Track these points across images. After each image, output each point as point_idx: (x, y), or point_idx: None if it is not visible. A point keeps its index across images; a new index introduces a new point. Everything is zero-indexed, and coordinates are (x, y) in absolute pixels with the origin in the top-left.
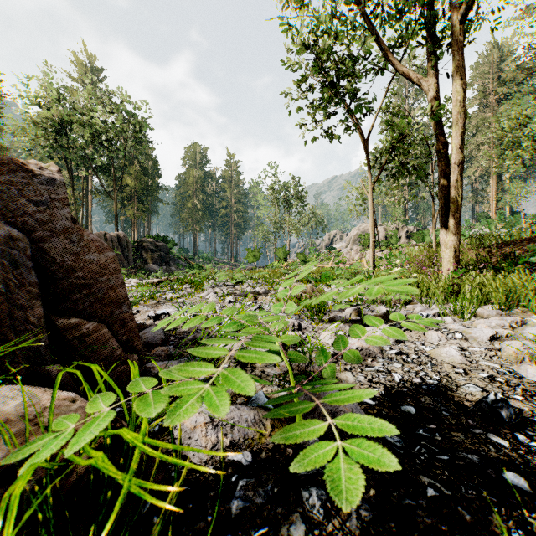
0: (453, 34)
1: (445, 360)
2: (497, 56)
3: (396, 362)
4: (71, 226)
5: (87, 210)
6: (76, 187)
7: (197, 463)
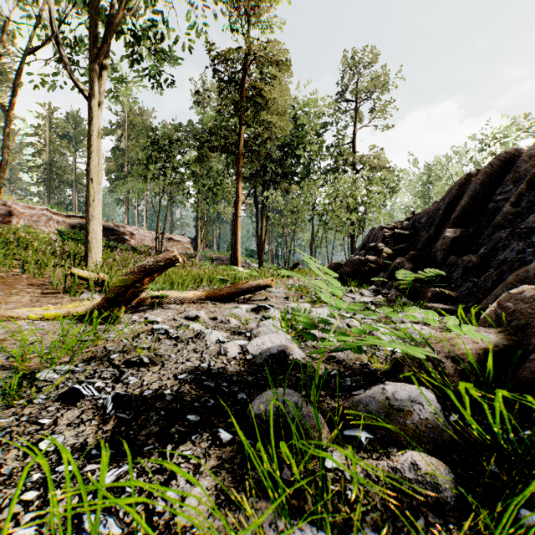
0: None
1: None
2: None
3: None
4: None
5: None
6: None
7: None
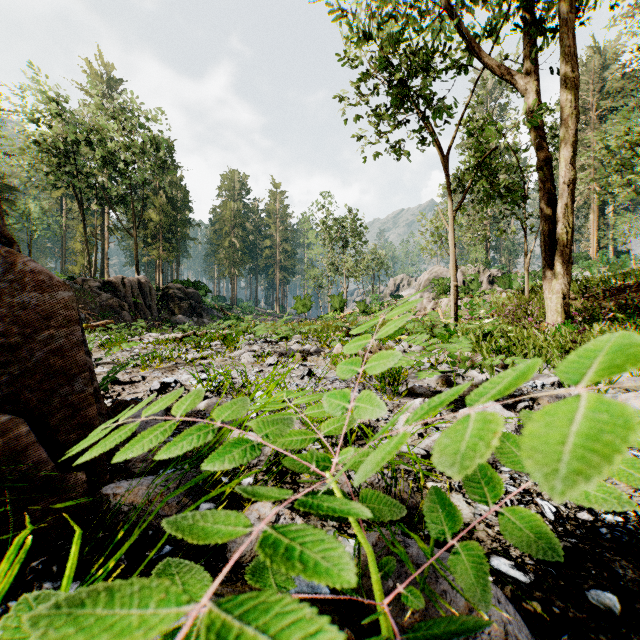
0: (563, 14)
1: None
2: (598, 63)
3: None
4: None
5: (103, 250)
6: (90, 222)
7: None
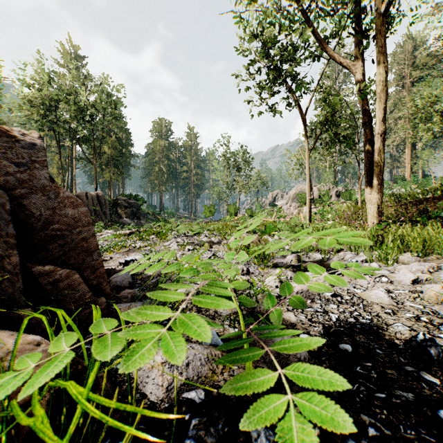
0: (377, 25)
1: (374, 301)
2: (411, 46)
3: (332, 303)
4: (49, 185)
5: (72, 173)
6: (63, 154)
7: (154, 401)
